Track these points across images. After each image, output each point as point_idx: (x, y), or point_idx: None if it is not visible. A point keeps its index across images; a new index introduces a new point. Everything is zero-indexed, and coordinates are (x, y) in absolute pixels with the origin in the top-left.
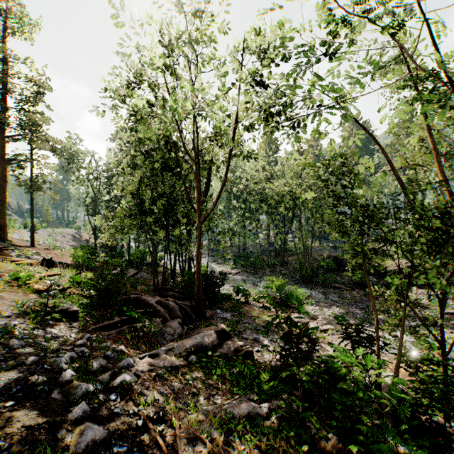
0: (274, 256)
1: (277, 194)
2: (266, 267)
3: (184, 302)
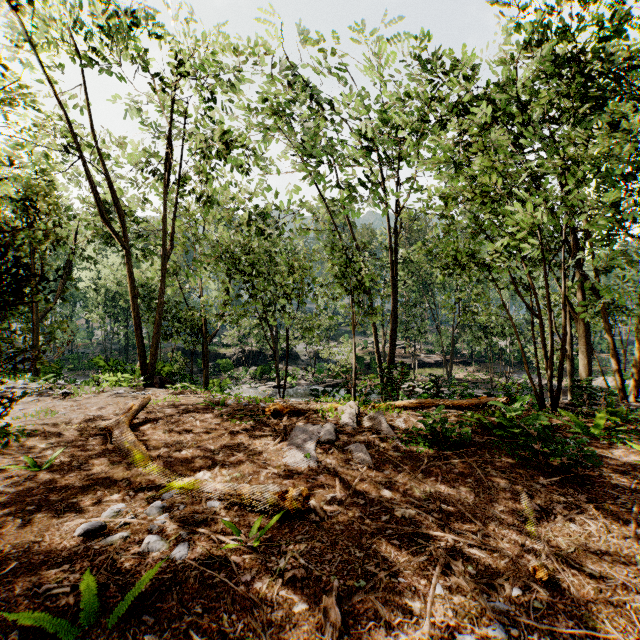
0: (119, 355)
1: (119, 286)
2: None
3: None
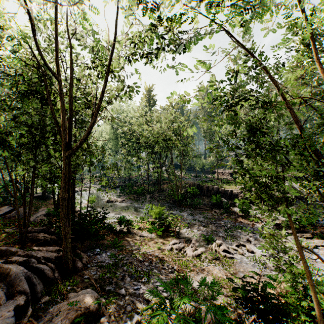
0: (153, 184)
1: (155, 135)
2: (146, 194)
3: (49, 253)
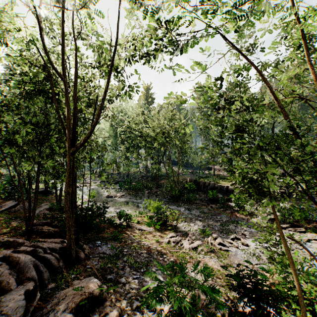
0: (151, 180)
1: (153, 132)
2: (145, 189)
3: (54, 244)
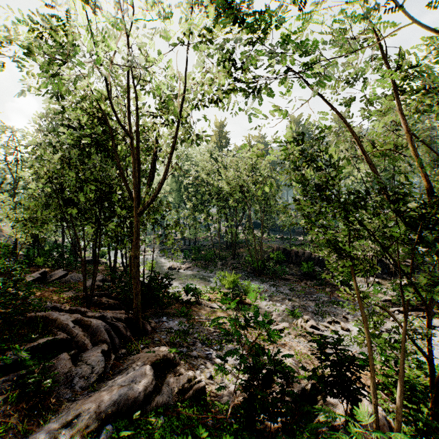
0: (225, 248)
1: (228, 186)
2: (217, 260)
3: (118, 314)
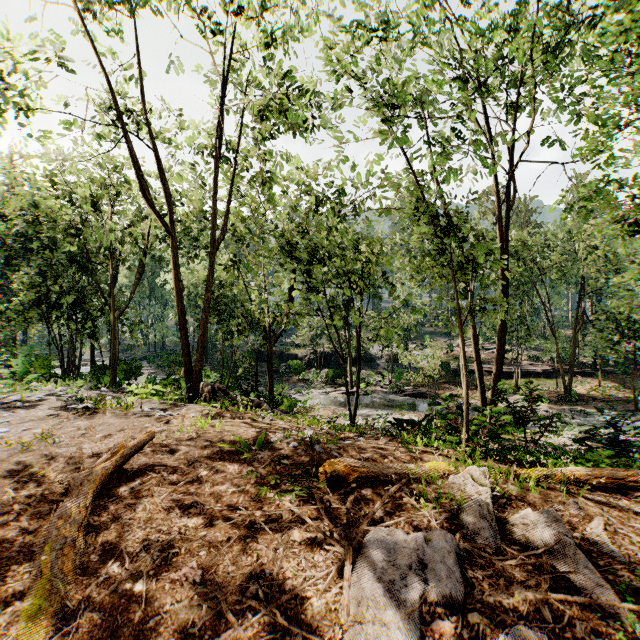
0: None
1: (197, 287)
2: None
3: None
